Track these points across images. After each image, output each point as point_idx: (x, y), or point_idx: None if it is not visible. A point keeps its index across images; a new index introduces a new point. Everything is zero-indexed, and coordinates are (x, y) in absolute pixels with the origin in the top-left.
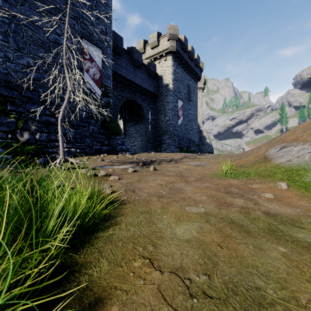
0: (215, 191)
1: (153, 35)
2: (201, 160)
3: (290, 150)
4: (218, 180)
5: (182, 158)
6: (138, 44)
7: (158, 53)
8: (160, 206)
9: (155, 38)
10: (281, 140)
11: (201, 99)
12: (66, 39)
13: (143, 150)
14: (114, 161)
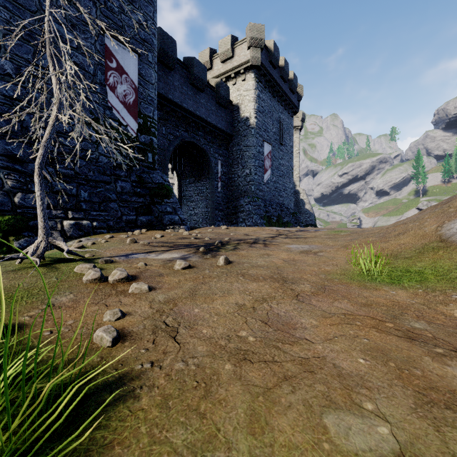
0: (377, 329)
1: (224, 40)
2: (309, 241)
3: None
4: (363, 289)
5: (274, 237)
6: (201, 55)
7: (232, 69)
8: (245, 413)
9: (227, 45)
10: None
11: (298, 144)
12: (50, 3)
13: (209, 222)
14: (156, 242)
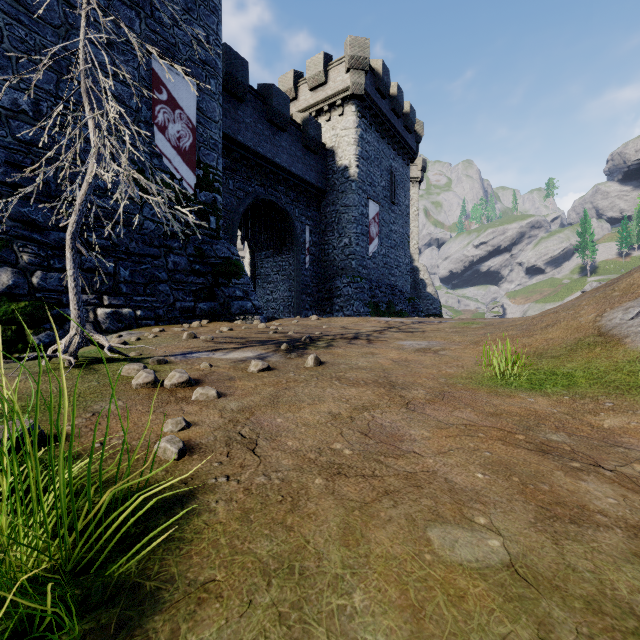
0: (503, 442)
1: (314, 59)
2: (428, 336)
3: None
4: (493, 396)
5: (382, 331)
6: (283, 80)
7: (325, 100)
8: (338, 527)
9: (319, 67)
10: (635, 288)
11: (417, 203)
12: (86, 23)
13: (293, 311)
14: (222, 338)
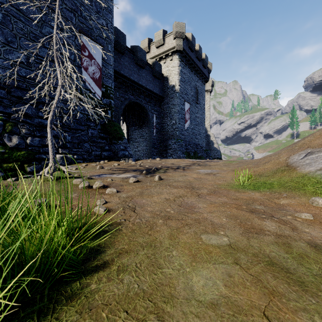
0: (236, 208)
1: (158, 33)
2: (212, 167)
3: (319, 157)
4: (236, 192)
5: (190, 165)
6: (143, 43)
7: (163, 52)
8: (168, 234)
9: (160, 36)
10: (304, 145)
11: (209, 102)
12: (56, 26)
13: (148, 156)
14: (115, 168)
